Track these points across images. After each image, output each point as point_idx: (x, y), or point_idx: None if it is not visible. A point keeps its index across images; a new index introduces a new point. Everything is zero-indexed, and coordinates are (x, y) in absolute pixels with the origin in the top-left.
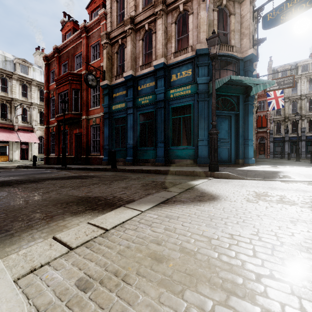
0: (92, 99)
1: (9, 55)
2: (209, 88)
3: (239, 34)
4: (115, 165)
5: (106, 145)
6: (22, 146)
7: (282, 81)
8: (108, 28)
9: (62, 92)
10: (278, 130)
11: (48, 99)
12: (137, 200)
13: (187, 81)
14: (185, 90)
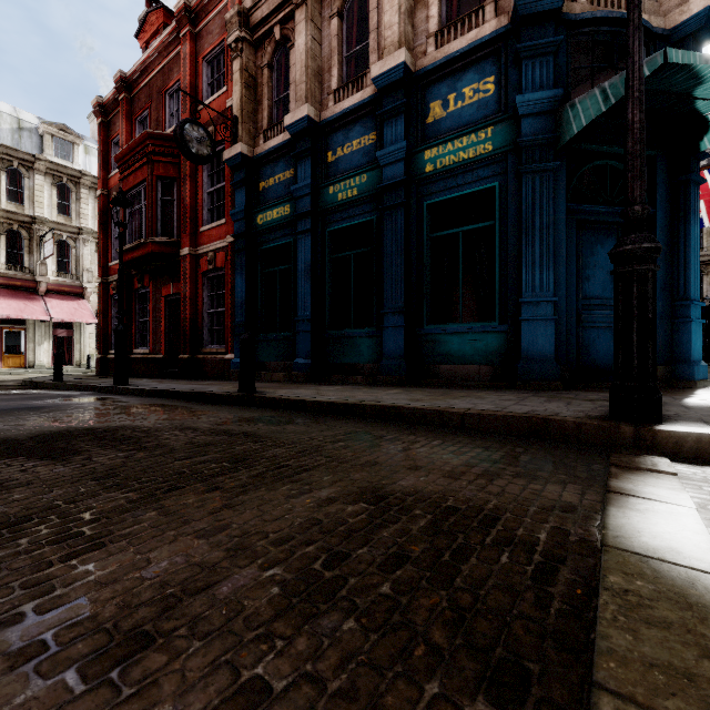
0: (207, 201)
1: (30, 116)
2: (559, 127)
3: None
4: (252, 384)
5: (239, 323)
6: (58, 332)
7: None
8: None
9: (134, 188)
10: None
11: (105, 212)
12: None
13: (480, 115)
14: (476, 146)
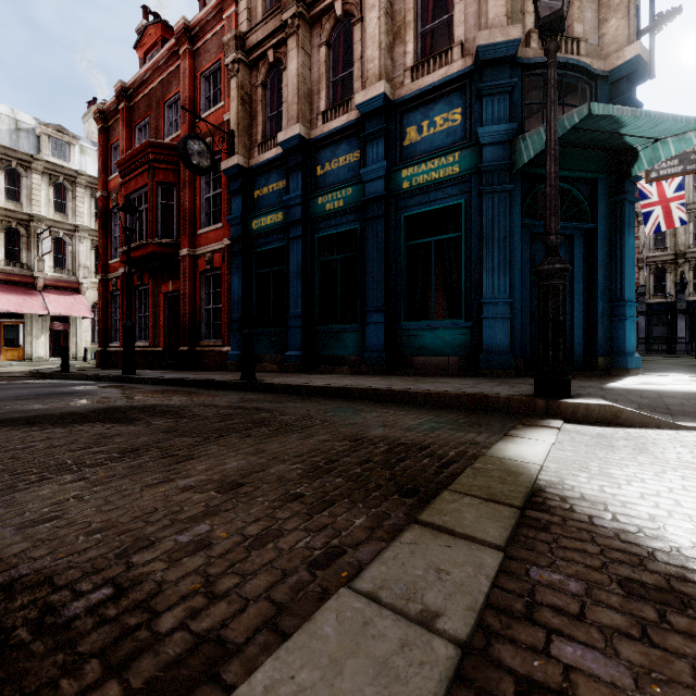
0: (204, 206)
1: (28, 117)
2: (514, 155)
3: (594, 9)
4: (252, 372)
5: (236, 319)
6: (55, 325)
7: (693, 152)
8: (243, 23)
9: (135, 192)
10: (657, 285)
11: (105, 213)
12: (245, 649)
13: (449, 141)
14: (445, 167)
